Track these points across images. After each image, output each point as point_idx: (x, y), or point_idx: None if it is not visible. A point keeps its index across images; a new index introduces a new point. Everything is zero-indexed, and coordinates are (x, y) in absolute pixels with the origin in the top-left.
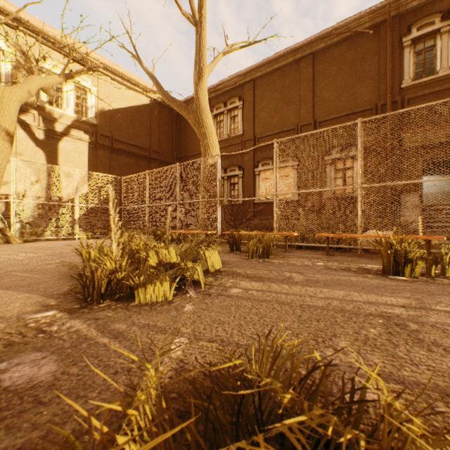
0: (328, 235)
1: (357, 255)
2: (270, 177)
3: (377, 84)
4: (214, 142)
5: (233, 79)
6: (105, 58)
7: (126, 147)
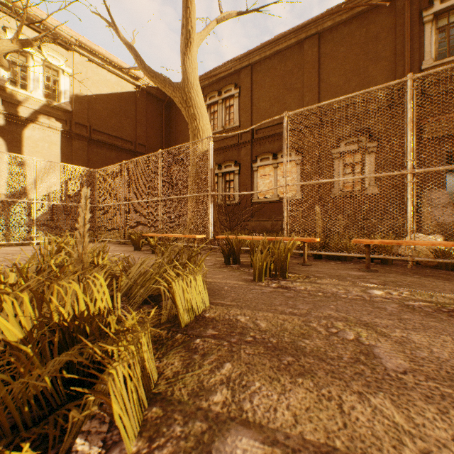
0: (371, 242)
1: (412, 271)
2: (270, 173)
3: (393, 65)
4: (206, 125)
5: (228, 64)
6: (83, 37)
7: (108, 138)
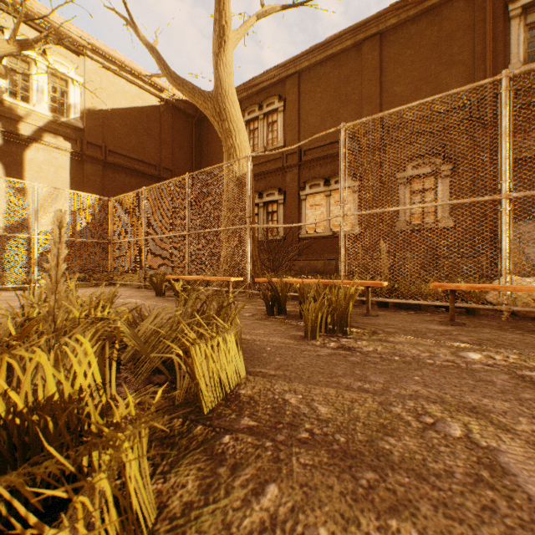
0: (457, 287)
1: (510, 325)
2: (321, 203)
3: (472, 71)
4: (243, 143)
5: (270, 71)
6: (97, 40)
7: (126, 161)
